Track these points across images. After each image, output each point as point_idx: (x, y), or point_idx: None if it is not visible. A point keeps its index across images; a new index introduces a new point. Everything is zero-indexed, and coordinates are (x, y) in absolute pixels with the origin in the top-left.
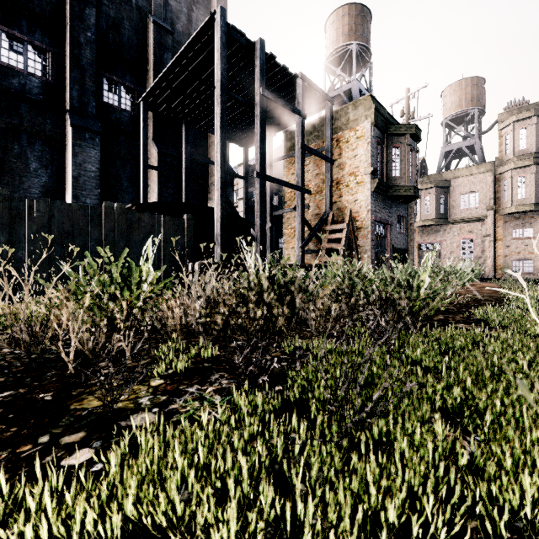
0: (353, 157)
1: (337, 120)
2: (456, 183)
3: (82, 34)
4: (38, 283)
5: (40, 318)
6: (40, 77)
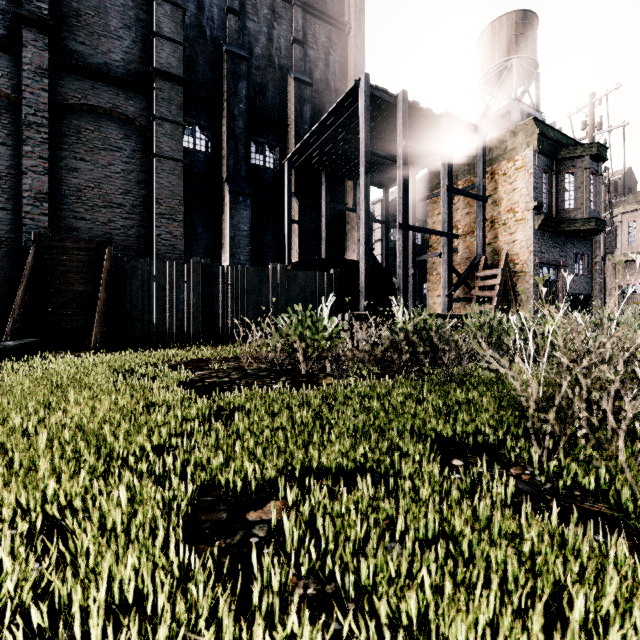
0: (511, 191)
1: (491, 151)
2: None
3: (236, 108)
4: (227, 330)
5: (279, 347)
6: (204, 152)
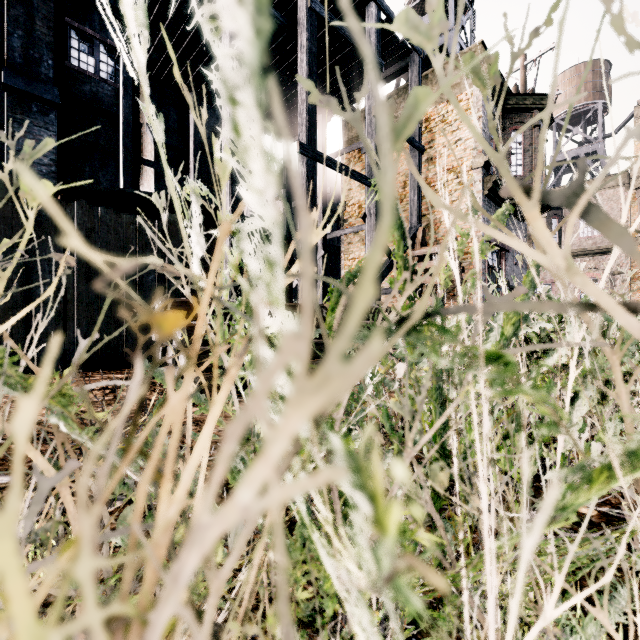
0: (452, 143)
1: None
2: None
3: None
4: None
5: None
6: None
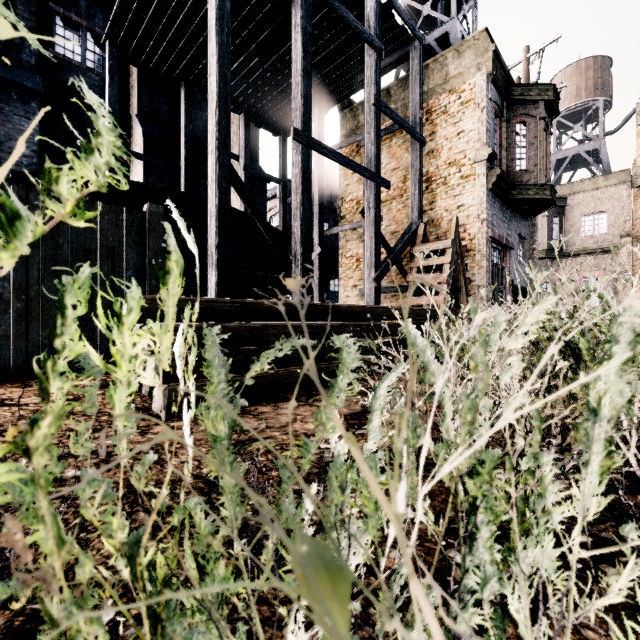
0: (455, 135)
1: (427, 80)
2: (575, 200)
3: None
4: None
5: None
6: None
